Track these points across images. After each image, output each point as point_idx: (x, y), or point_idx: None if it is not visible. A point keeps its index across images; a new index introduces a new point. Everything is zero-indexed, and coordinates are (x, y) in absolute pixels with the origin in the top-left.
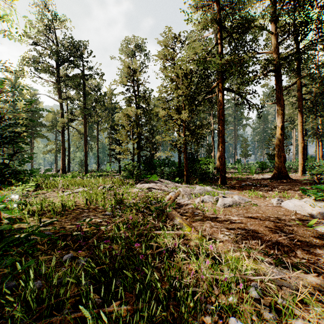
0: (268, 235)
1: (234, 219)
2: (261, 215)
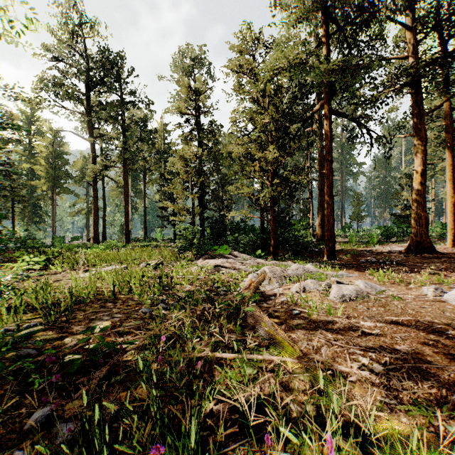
0: (448, 367)
1: (367, 327)
2: (416, 319)
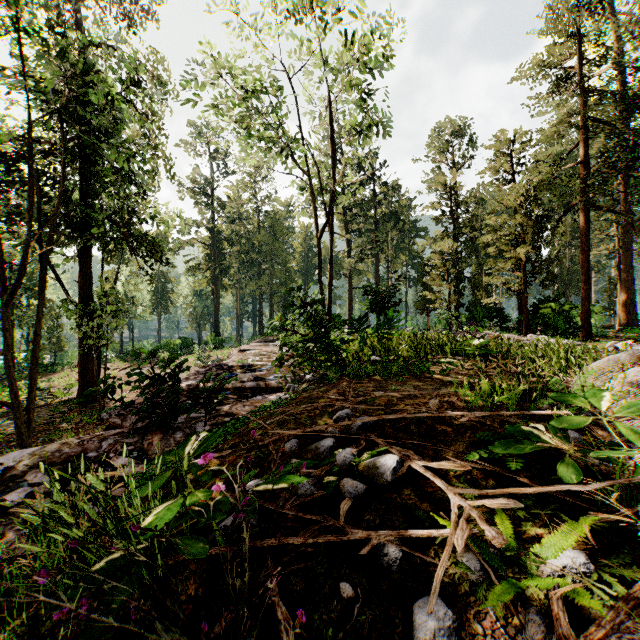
0: None
1: None
2: None
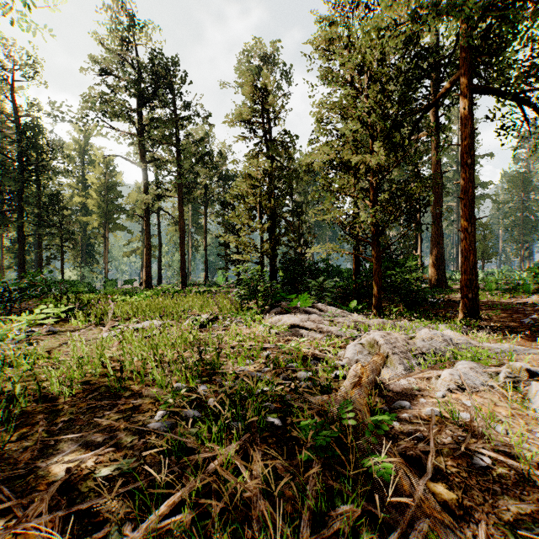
0: None
1: None
2: None
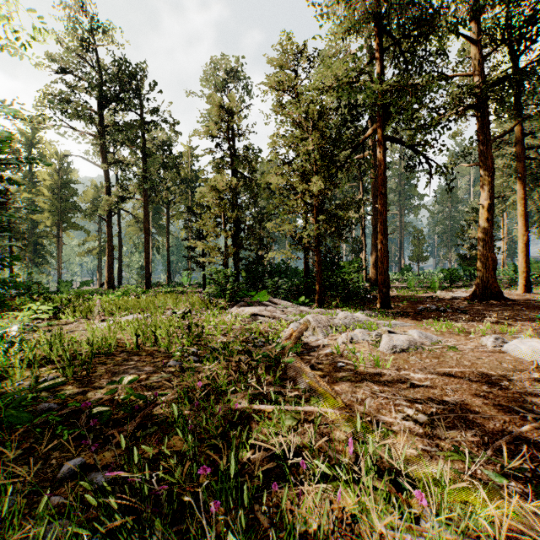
0: (496, 417)
1: (417, 379)
2: (470, 371)
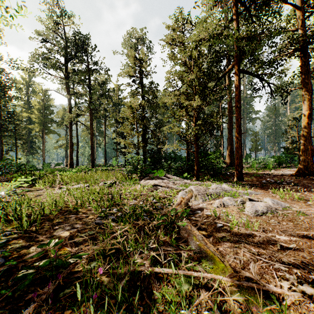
0: None
1: (283, 241)
2: None
